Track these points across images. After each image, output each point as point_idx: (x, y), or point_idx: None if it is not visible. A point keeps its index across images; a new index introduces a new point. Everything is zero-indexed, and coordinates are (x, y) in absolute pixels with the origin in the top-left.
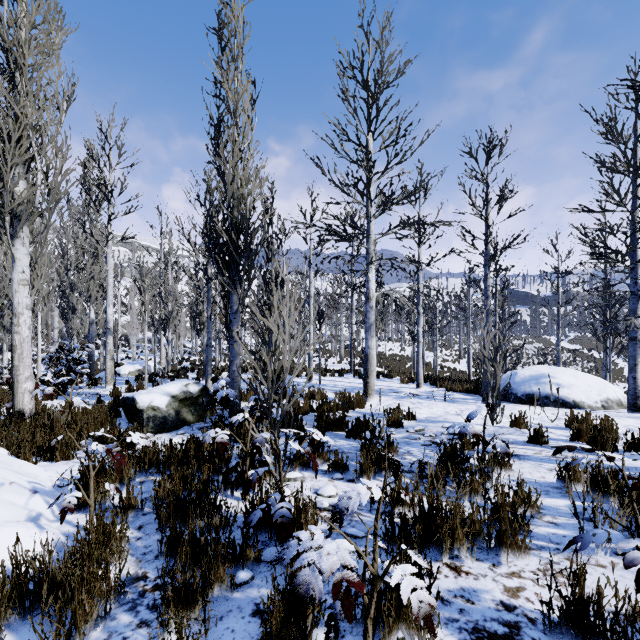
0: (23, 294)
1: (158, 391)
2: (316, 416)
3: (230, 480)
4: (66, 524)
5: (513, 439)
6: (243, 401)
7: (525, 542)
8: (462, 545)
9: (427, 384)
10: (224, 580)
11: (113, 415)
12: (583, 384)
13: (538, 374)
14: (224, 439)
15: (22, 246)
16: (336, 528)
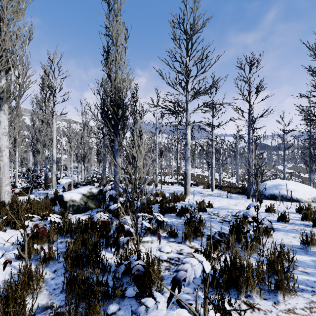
0: (4, 140)
1: (75, 191)
2: (159, 205)
3: (109, 242)
4: (12, 268)
5: (268, 219)
6: (121, 197)
7: (294, 288)
8: (253, 289)
9: (216, 189)
10: (99, 312)
11: (52, 204)
12: (301, 189)
13: (276, 184)
14: (105, 219)
15: (4, 114)
16: (176, 295)
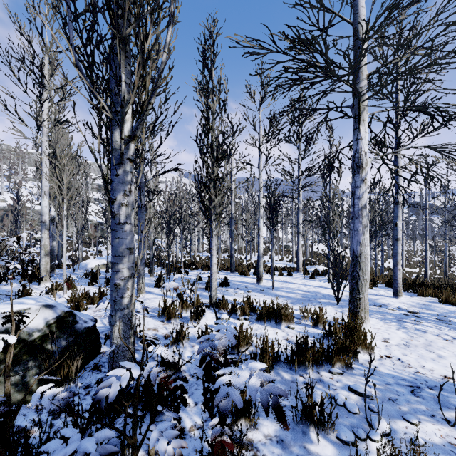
0: None
1: None
2: (299, 412)
3: None
4: None
5: None
6: (166, 321)
7: None
8: None
9: None
10: None
11: None
12: None
13: None
14: None
15: None
16: None
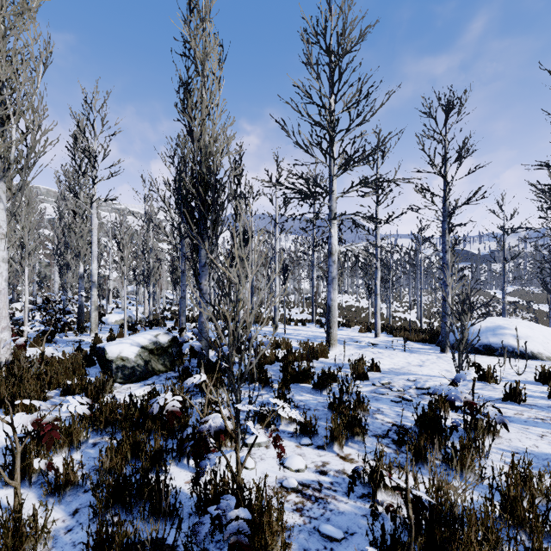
0: None
1: (128, 342)
2: (281, 367)
3: (185, 450)
4: None
5: (486, 395)
6: (213, 350)
7: None
8: None
9: (383, 333)
10: None
11: (88, 364)
12: (539, 335)
13: (494, 325)
14: (175, 407)
15: None
16: None
